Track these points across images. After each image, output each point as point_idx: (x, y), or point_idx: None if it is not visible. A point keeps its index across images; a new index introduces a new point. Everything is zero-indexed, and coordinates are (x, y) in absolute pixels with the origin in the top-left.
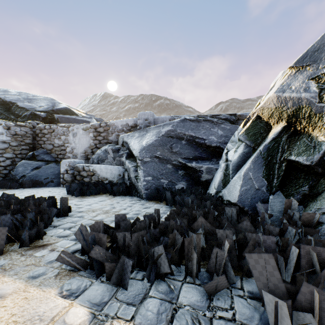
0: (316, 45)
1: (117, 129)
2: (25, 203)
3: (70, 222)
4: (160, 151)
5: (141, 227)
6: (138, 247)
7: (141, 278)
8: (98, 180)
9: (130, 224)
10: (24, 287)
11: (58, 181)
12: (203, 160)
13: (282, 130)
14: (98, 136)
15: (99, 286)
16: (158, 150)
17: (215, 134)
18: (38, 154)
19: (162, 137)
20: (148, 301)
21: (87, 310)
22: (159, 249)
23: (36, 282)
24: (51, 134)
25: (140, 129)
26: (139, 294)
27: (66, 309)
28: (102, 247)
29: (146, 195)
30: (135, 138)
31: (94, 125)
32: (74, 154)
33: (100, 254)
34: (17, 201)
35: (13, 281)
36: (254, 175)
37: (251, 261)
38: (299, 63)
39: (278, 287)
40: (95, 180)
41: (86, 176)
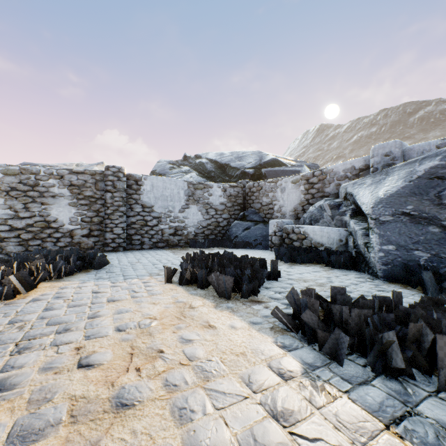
0: None
1: (337, 177)
2: (241, 261)
3: (280, 287)
4: (413, 203)
5: (366, 307)
6: (360, 327)
7: (362, 363)
8: (310, 245)
9: (350, 301)
10: (247, 327)
11: (265, 243)
12: None
13: None
14: (310, 189)
15: (311, 351)
16: (409, 202)
17: None
18: (248, 214)
19: (418, 181)
20: (368, 388)
21: (299, 364)
22: (388, 336)
23: (256, 327)
24: (259, 192)
25: (375, 172)
26: (358, 377)
27: (280, 355)
28: (314, 314)
29: (383, 273)
30: (365, 187)
31: (305, 175)
32: (282, 213)
33: (311, 320)
34: (236, 258)
35: (240, 320)
36: None
37: None
38: None
39: None
40: (307, 245)
41: (296, 240)
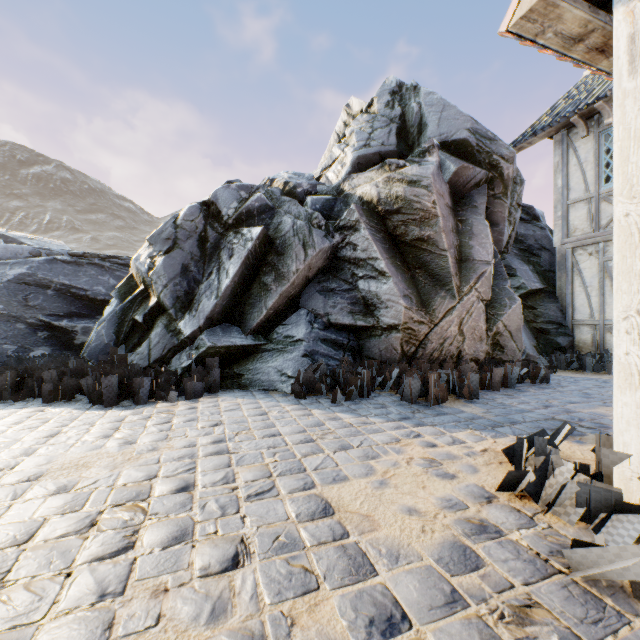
0: (160, 230)
1: None
2: None
3: None
4: (4, 303)
5: None
6: None
7: None
8: None
9: None
10: None
11: None
12: (82, 317)
13: (140, 293)
14: None
15: None
16: (0, 302)
17: (105, 284)
18: None
19: (9, 284)
20: None
21: None
22: None
23: None
24: None
25: None
26: None
27: None
28: None
29: None
30: None
31: None
32: None
33: None
34: None
35: None
36: (107, 332)
37: (45, 377)
38: (151, 239)
39: (58, 385)
40: None
41: None
